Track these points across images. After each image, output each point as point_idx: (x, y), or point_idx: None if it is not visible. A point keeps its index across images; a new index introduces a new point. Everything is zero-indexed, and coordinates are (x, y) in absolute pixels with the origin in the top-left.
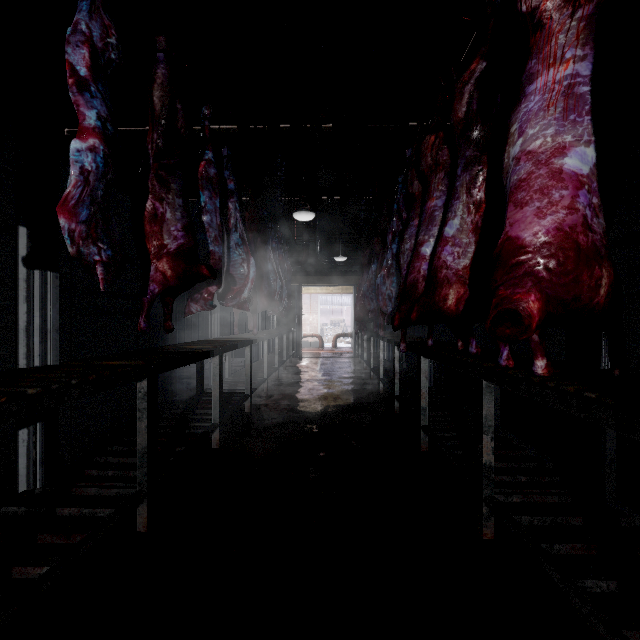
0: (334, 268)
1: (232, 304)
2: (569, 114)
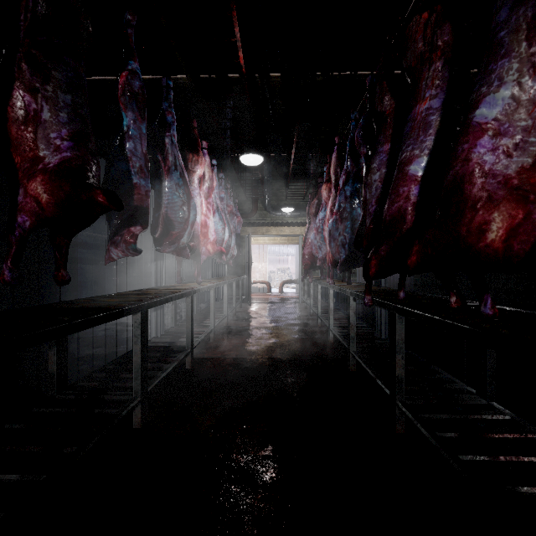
0: (281, 220)
1: (170, 250)
2: None
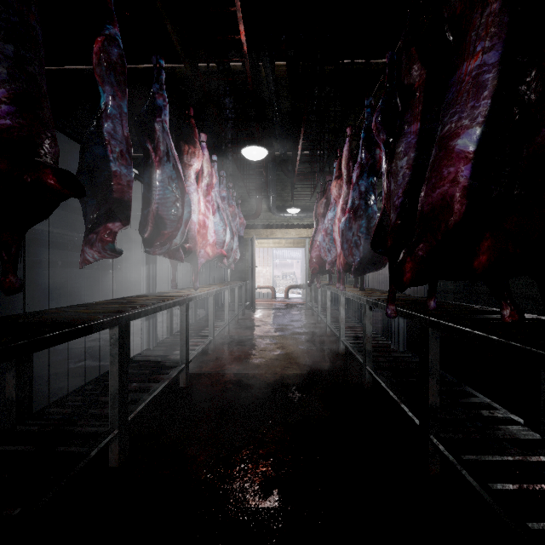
0: (286, 221)
1: (162, 252)
2: None
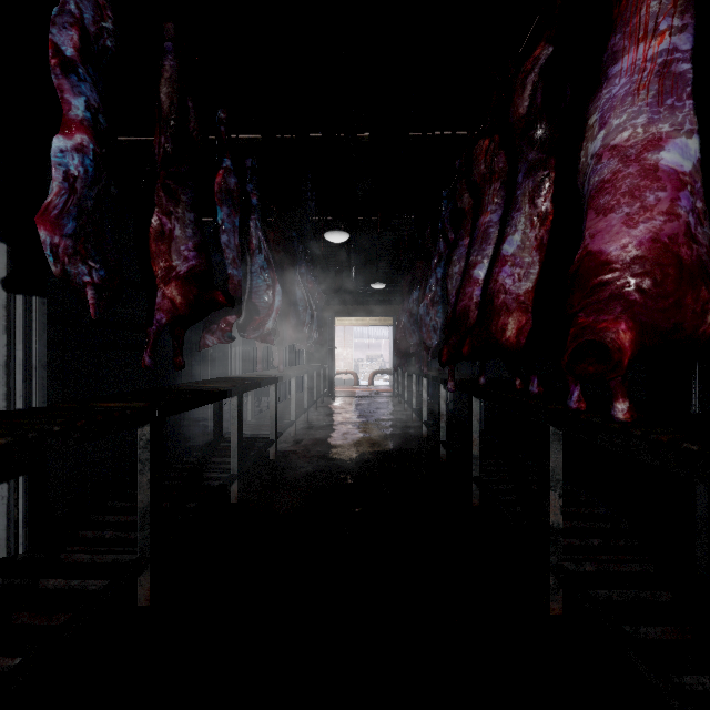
0: (371, 297)
1: (255, 336)
2: (664, 98)
